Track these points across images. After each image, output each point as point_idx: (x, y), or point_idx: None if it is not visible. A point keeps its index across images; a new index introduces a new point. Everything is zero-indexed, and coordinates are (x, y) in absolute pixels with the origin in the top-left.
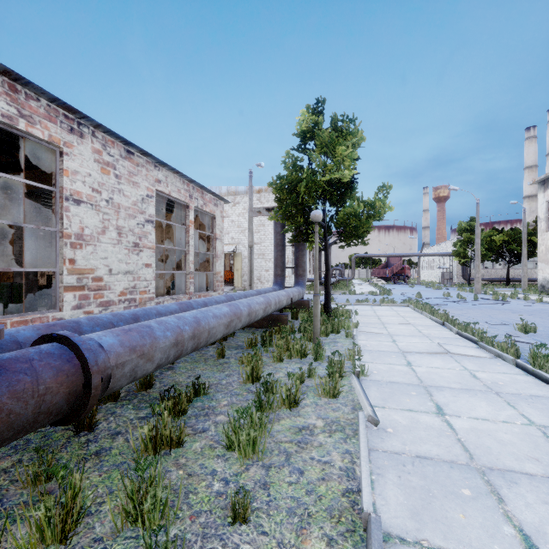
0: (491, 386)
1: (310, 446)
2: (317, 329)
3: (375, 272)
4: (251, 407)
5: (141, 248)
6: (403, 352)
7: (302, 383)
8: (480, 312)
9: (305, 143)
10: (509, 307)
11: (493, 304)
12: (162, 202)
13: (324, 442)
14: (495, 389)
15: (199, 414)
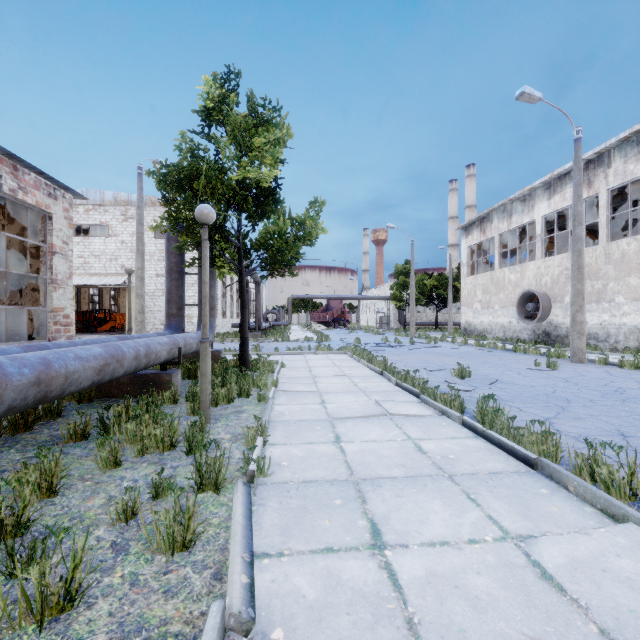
0: (442, 464)
1: None
2: (207, 396)
3: (314, 316)
4: None
5: None
6: (332, 418)
7: (127, 522)
8: (417, 357)
9: (210, 125)
10: (441, 350)
11: (427, 348)
12: None
13: None
14: (447, 470)
15: None
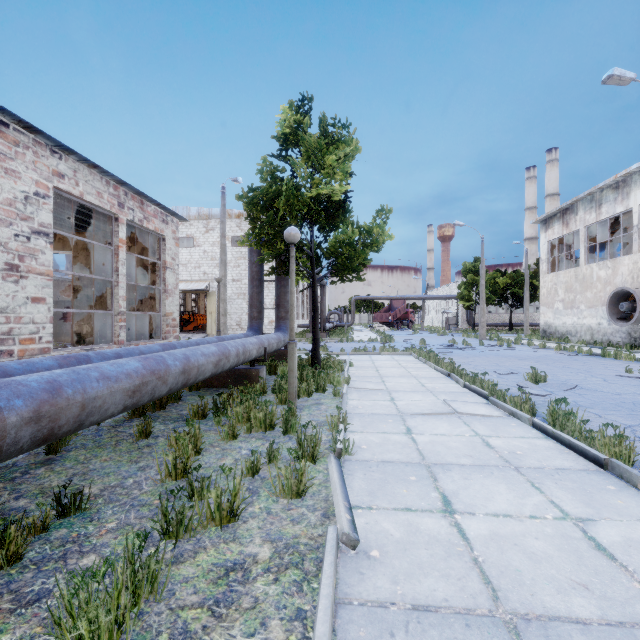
0: (508, 458)
1: (234, 610)
2: (293, 389)
3: (377, 316)
4: (156, 531)
5: (23, 273)
6: (402, 414)
7: (254, 475)
8: (487, 360)
9: (287, 149)
10: (514, 354)
11: (499, 351)
12: (82, 212)
13: (263, 596)
14: (514, 463)
15: (48, 558)
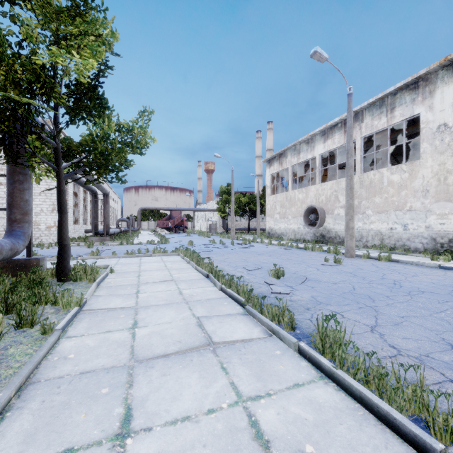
0: None
1: None
2: None
3: (160, 223)
4: None
5: None
6: (135, 361)
7: None
8: (238, 256)
9: (12, 1)
10: (255, 250)
11: (244, 248)
12: None
13: None
14: None
15: None
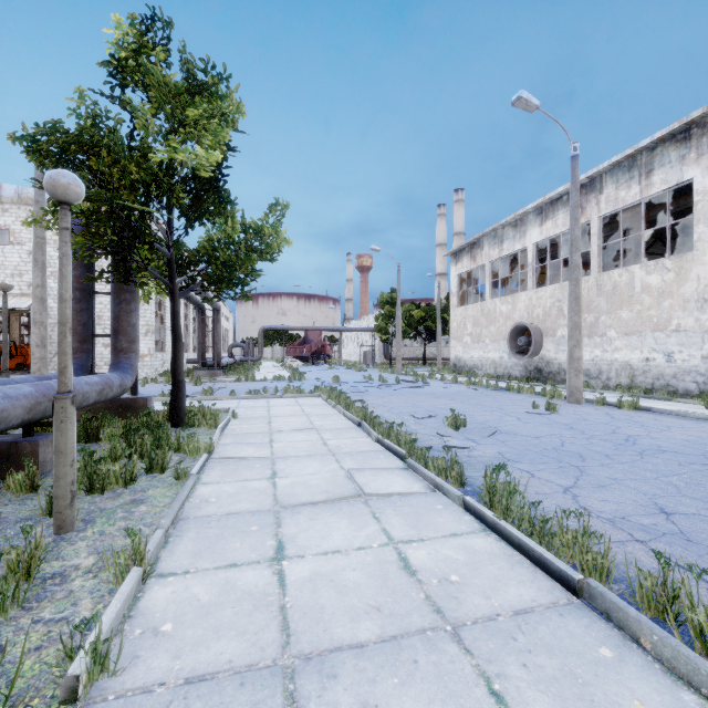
0: (440, 600)
1: None
2: (65, 487)
3: (290, 350)
4: None
5: None
6: (280, 507)
7: None
8: (404, 400)
9: (124, 85)
10: (430, 390)
11: (415, 388)
12: None
13: None
14: (450, 614)
15: None
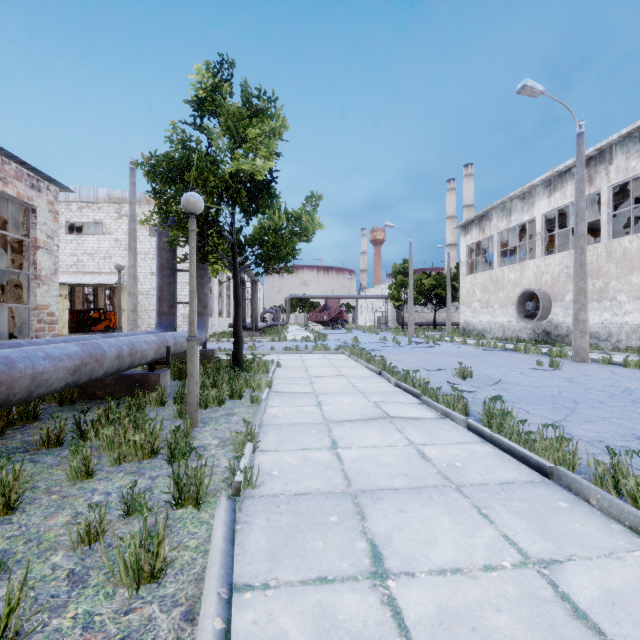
0: (448, 473)
1: None
2: (194, 398)
3: (312, 316)
4: None
5: None
6: (329, 422)
7: (90, 546)
8: (416, 357)
9: (203, 116)
10: (440, 350)
11: (426, 348)
12: None
13: None
14: (455, 480)
15: None
